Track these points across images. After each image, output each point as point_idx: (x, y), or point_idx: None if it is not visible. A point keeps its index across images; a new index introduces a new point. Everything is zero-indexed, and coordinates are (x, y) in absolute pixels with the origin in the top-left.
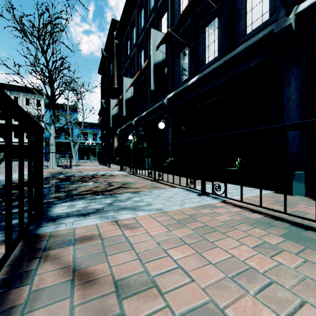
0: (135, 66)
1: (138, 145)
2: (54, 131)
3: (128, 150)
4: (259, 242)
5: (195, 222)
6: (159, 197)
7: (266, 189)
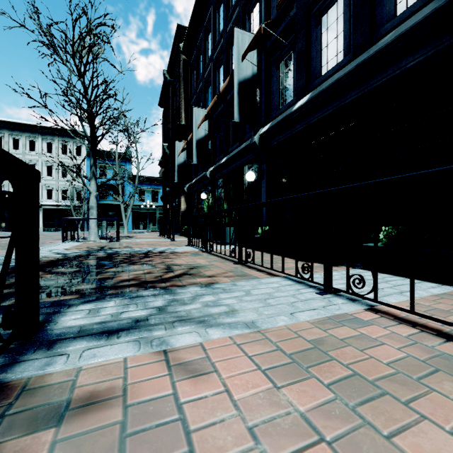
0: (210, 91)
1: (214, 207)
2: (95, 187)
3: (199, 214)
4: None
5: (328, 361)
6: (249, 295)
7: (442, 283)
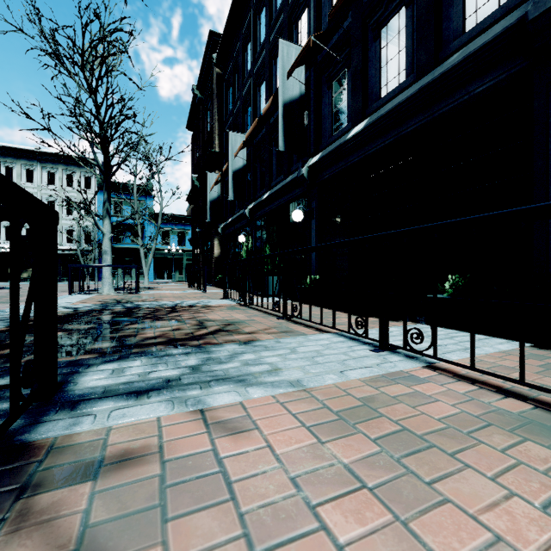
0: (249, 112)
1: (254, 252)
2: (109, 228)
3: (237, 261)
4: (550, 486)
5: (377, 418)
6: (295, 353)
7: (512, 338)
